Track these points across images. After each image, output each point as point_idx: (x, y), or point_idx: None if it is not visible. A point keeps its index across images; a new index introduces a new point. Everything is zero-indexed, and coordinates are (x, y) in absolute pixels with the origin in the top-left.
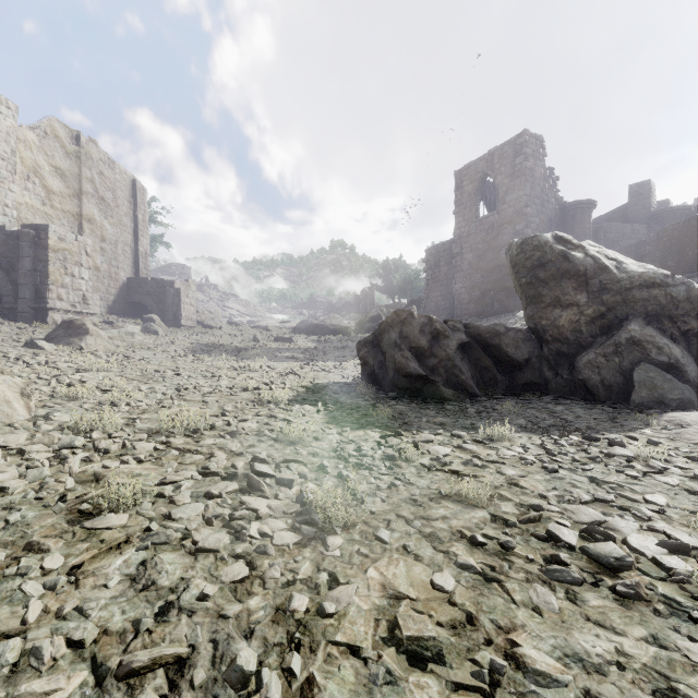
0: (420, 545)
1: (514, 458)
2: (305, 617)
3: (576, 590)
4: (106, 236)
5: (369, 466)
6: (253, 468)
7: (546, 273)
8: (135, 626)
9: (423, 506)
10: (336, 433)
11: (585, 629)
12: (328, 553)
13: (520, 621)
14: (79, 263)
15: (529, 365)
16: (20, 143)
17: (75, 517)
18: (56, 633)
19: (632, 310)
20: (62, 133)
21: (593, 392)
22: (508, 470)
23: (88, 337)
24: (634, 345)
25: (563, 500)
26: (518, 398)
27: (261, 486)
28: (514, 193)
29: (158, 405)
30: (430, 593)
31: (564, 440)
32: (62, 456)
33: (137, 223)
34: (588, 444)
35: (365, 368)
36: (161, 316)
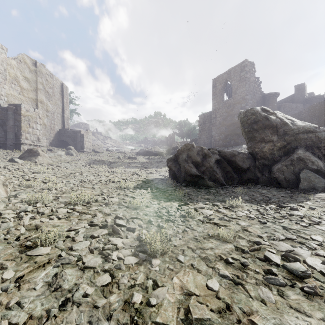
0: (200, 264)
1: (244, 216)
2: (140, 307)
3: (282, 289)
4: (49, 109)
5: (173, 220)
6: (115, 222)
7: (257, 126)
8: (48, 313)
9: (200, 242)
10: (157, 203)
11: (290, 313)
12: (152, 268)
13: (255, 308)
14: (35, 122)
15: (249, 170)
16: (8, 65)
17: (23, 249)
18: (4, 317)
19: (299, 144)
20: (28, 61)
21: (280, 183)
22: (242, 222)
23: (39, 157)
24: (300, 160)
25: (270, 238)
26: (244, 186)
27: (119, 232)
28: (240, 89)
29: (71, 189)
30: (206, 292)
31: (268, 207)
32: (20, 216)
33: (64, 103)
34: (280, 209)
35: (171, 171)
36: (75, 147)
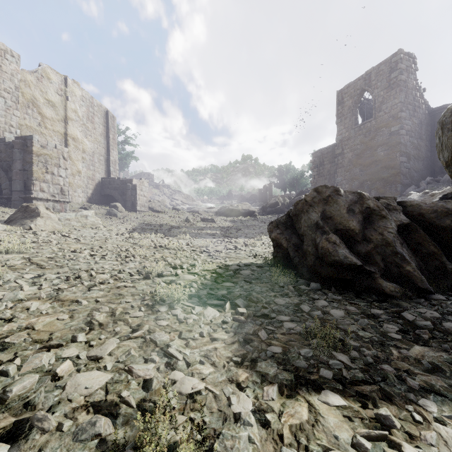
0: None
1: None
2: None
3: None
4: (86, 149)
5: None
6: None
7: None
8: None
9: None
10: (252, 412)
11: None
12: None
13: None
14: (57, 165)
15: None
16: (22, 82)
17: None
18: None
19: None
20: (54, 76)
21: None
22: None
23: (39, 219)
24: None
25: None
26: None
27: None
28: (389, 102)
29: (2, 313)
30: None
31: None
32: None
33: (109, 140)
34: None
35: (278, 249)
36: (124, 204)
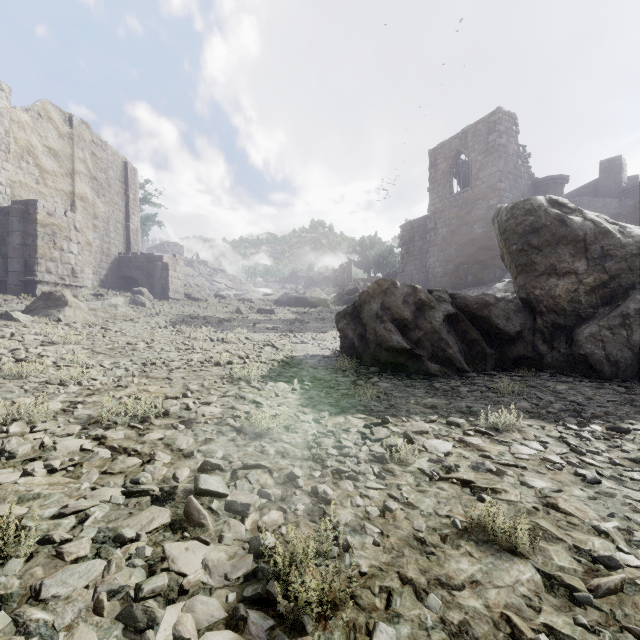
0: None
1: (533, 458)
2: None
3: None
4: (98, 213)
5: (353, 474)
6: (197, 484)
7: (540, 239)
8: None
9: (436, 554)
10: (312, 420)
11: None
12: None
13: None
14: (68, 238)
15: (521, 338)
16: (13, 124)
17: None
18: None
19: (639, 278)
20: (55, 115)
21: (597, 368)
22: (535, 480)
23: (67, 309)
24: None
25: (634, 539)
26: (511, 374)
27: (201, 519)
28: (487, 169)
29: (115, 383)
30: None
31: (586, 431)
32: None
33: (129, 201)
34: (619, 437)
35: (345, 340)
36: (151, 289)
